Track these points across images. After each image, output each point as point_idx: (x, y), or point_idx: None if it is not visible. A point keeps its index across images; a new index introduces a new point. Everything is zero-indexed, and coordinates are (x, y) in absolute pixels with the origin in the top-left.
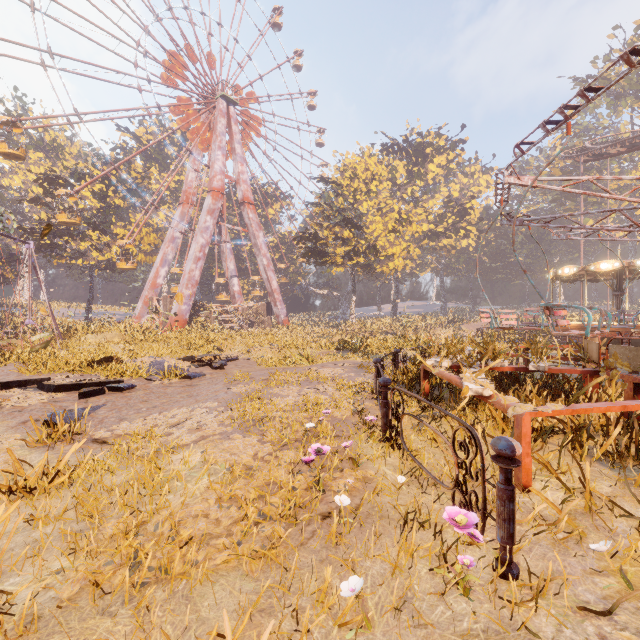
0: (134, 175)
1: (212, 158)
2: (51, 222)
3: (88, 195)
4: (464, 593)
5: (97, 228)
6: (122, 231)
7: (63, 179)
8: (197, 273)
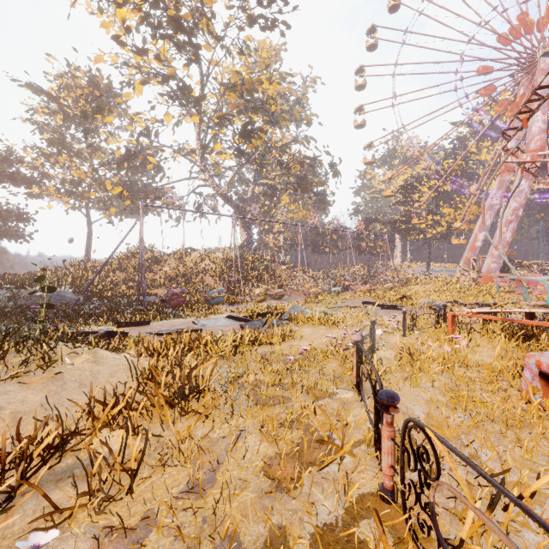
0: (459, 163)
1: (529, 122)
2: (405, 214)
3: (425, 190)
4: (387, 332)
5: (430, 212)
6: (447, 210)
7: (411, 185)
8: (508, 235)
